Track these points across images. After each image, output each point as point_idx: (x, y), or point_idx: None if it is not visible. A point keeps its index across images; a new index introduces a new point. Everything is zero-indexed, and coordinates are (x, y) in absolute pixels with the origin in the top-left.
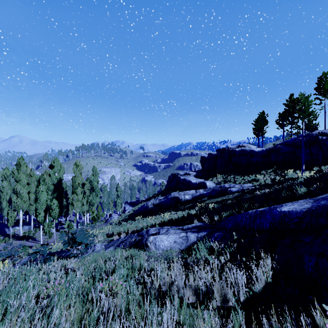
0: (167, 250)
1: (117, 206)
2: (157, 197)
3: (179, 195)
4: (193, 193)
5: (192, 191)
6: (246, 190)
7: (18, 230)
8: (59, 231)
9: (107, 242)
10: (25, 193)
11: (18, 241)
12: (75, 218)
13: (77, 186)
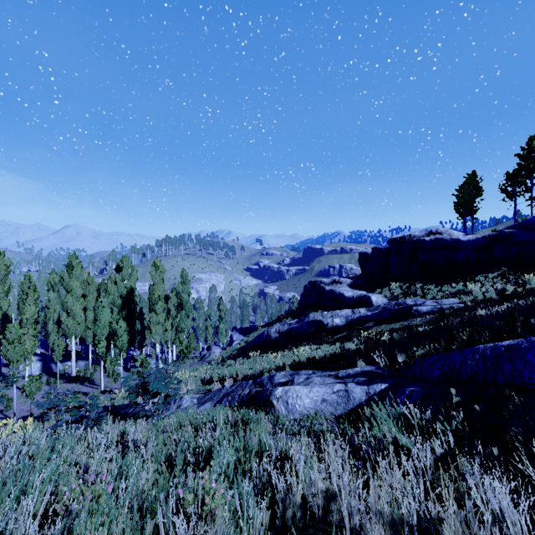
0: (309, 415)
1: (219, 335)
2: (284, 320)
3: (323, 317)
4: (349, 314)
5: (346, 311)
6: (448, 310)
7: (70, 368)
8: (130, 371)
9: (203, 393)
10: (79, 310)
11: (68, 384)
12: (154, 351)
13: (157, 300)
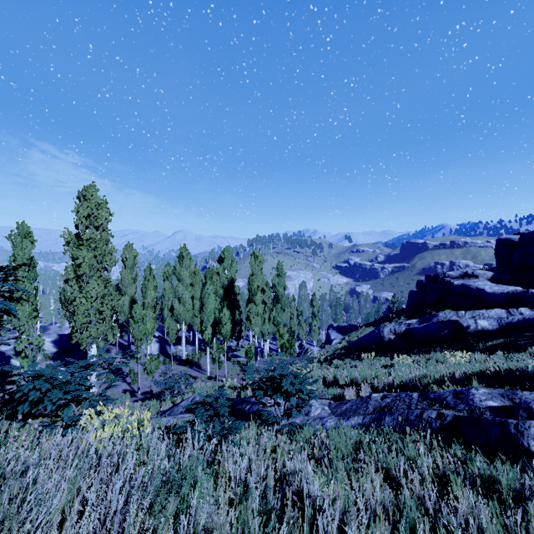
0: None
1: (312, 332)
2: (395, 319)
3: (460, 318)
4: (502, 316)
5: (496, 311)
6: None
7: (180, 351)
8: (230, 360)
9: (328, 399)
10: (188, 298)
11: (180, 366)
12: (252, 343)
13: (256, 290)
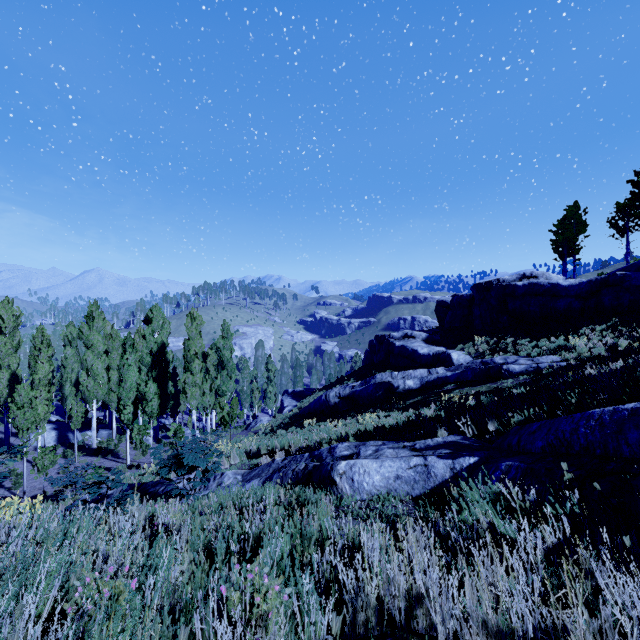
0: (379, 495)
1: (267, 400)
2: (345, 382)
3: (393, 379)
4: (424, 375)
5: (420, 371)
6: (546, 369)
7: (90, 438)
8: (161, 442)
9: (248, 469)
10: (101, 369)
11: (88, 458)
12: (190, 419)
13: (193, 357)
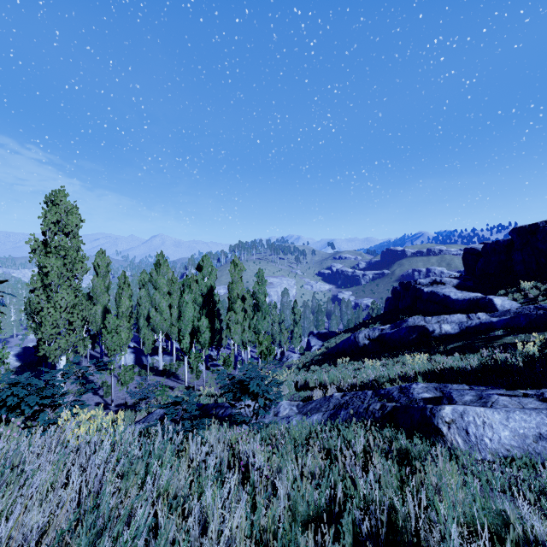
0: (516, 458)
1: (293, 339)
2: (371, 325)
3: (427, 323)
4: (462, 320)
5: (458, 316)
6: None
7: (157, 362)
8: (210, 369)
9: (299, 401)
10: (165, 306)
11: (156, 377)
12: (232, 351)
13: (236, 298)
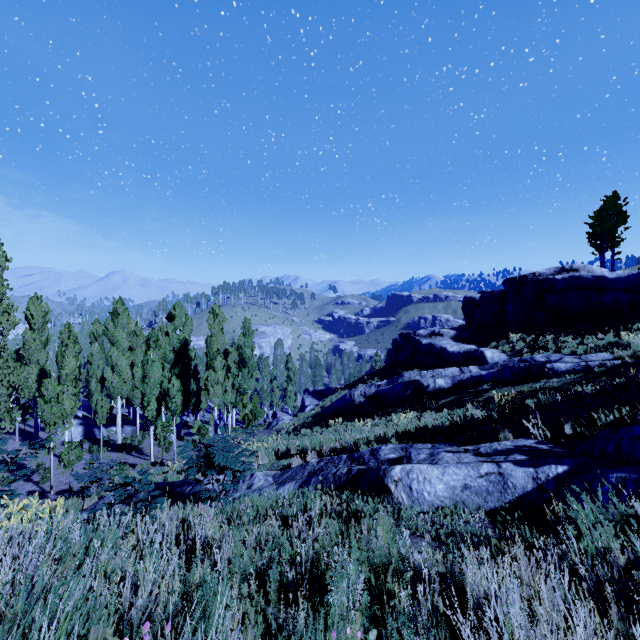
0: (445, 507)
1: (287, 399)
2: (369, 381)
3: (422, 378)
4: (456, 374)
5: (452, 369)
6: (598, 368)
7: (115, 434)
8: (184, 439)
9: (278, 470)
10: (126, 365)
11: (113, 453)
12: (212, 417)
13: (215, 354)
